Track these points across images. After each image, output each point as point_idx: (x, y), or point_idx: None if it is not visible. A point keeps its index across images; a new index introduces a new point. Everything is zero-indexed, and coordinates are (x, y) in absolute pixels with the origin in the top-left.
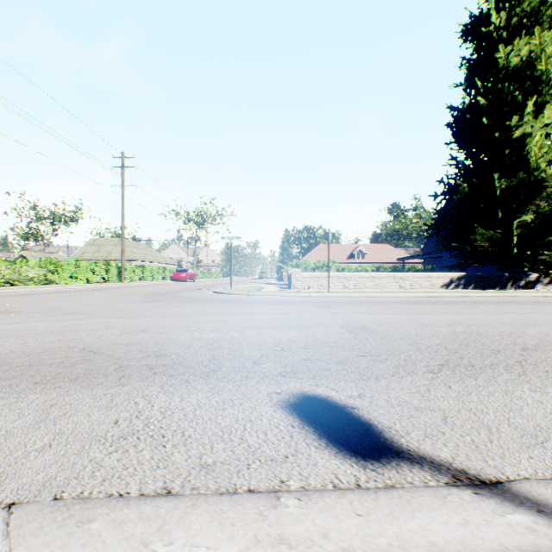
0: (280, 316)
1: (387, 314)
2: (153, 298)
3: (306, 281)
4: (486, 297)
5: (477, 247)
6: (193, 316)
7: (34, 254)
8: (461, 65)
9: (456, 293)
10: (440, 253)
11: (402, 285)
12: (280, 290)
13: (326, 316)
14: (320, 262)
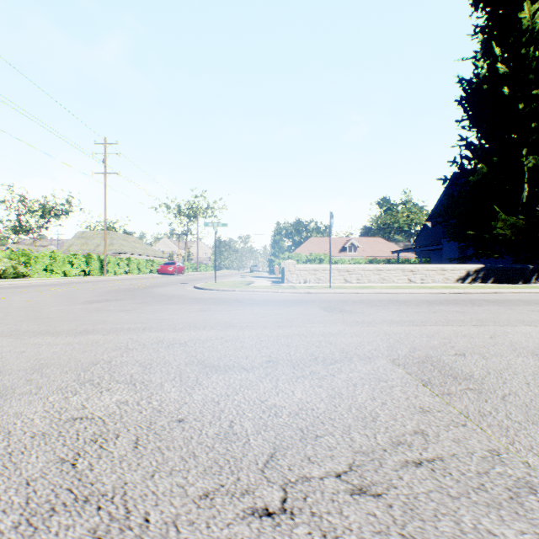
0: (273, 329)
1: (439, 325)
2: (111, 296)
3: (302, 274)
4: (524, 294)
5: (497, 236)
6: (131, 330)
7: (21, 247)
8: (474, 33)
9: (486, 289)
10: (439, 245)
11: (412, 278)
12: (272, 284)
13: (347, 329)
14: (312, 255)
